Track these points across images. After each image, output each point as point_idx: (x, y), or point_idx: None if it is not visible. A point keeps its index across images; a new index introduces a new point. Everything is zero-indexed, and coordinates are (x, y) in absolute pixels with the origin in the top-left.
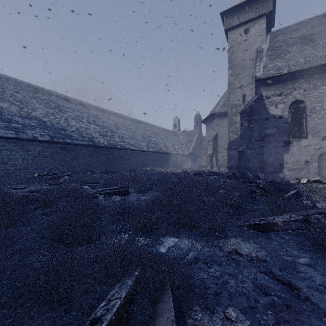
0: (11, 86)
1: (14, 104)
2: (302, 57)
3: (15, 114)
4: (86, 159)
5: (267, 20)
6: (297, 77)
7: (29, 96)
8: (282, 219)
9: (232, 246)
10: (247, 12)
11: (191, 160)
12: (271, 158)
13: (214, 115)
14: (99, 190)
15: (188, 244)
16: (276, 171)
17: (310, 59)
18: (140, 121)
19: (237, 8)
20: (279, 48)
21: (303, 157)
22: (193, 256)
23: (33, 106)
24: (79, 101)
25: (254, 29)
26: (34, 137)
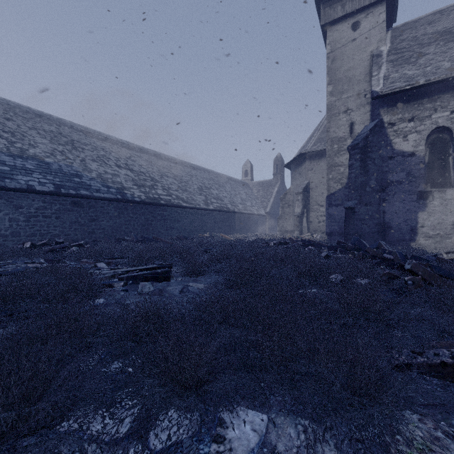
0: None
1: (0, 136)
2: (447, 61)
3: (0, 151)
4: (113, 220)
5: (387, 9)
6: (439, 90)
7: (27, 125)
8: None
9: None
10: None
11: (270, 222)
12: (397, 218)
13: (304, 155)
14: (120, 271)
15: (296, 442)
16: (406, 239)
17: None
18: (196, 167)
19: None
20: (407, 50)
21: (449, 217)
22: None
23: (32, 140)
24: (105, 135)
25: (367, 23)
26: (29, 186)
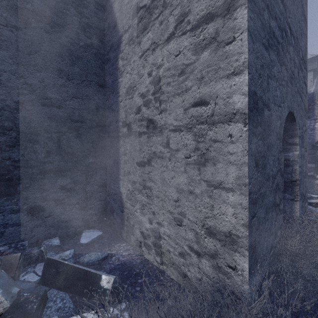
0: None
1: None
2: None
3: None
4: None
5: (314, 71)
6: None
7: None
8: None
9: None
10: None
11: None
12: None
13: None
14: None
15: None
16: None
17: None
18: None
19: None
20: None
21: None
22: None
23: None
24: None
25: None
26: None
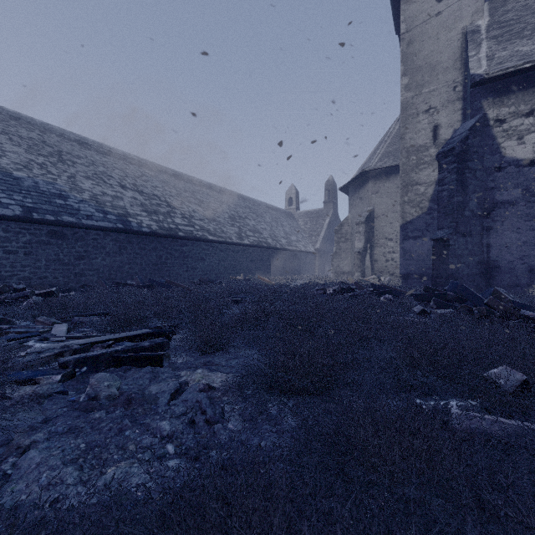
0: None
1: None
2: None
3: None
4: (111, 257)
5: None
6: None
7: None
8: None
9: None
10: None
11: (320, 261)
12: (509, 254)
13: (366, 175)
14: (77, 344)
15: None
16: (522, 283)
17: None
18: (228, 192)
19: None
20: (516, 21)
21: None
22: None
23: None
24: (107, 147)
25: None
26: None
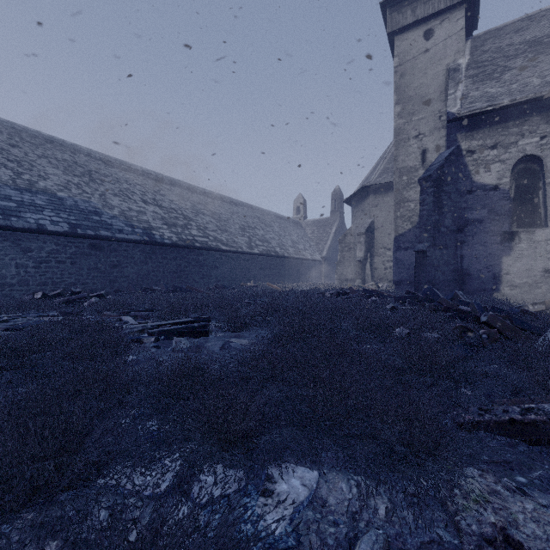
0: (3, 136)
1: (4, 165)
2: (537, 76)
3: (5, 184)
4: (138, 266)
5: (466, 14)
6: (527, 112)
7: (36, 152)
8: None
9: (489, 518)
10: None
11: (326, 269)
12: (478, 264)
13: (367, 189)
14: (150, 325)
15: (348, 496)
16: (488, 288)
17: None
18: (238, 202)
19: None
20: (490, 63)
21: (539, 262)
22: None
23: (42, 171)
24: (128, 164)
25: (442, 31)
26: (40, 226)
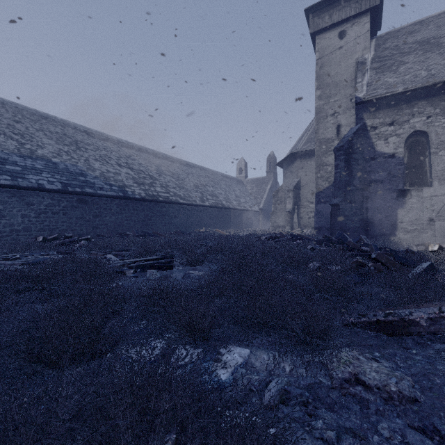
0: (9, 114)
1: (11, 138)
2: (424, 70)
3: (12, 153)
4: (115, 216)
5: (371, 19)
6: (416, 97)
7: (35, 127)
8: (427, 314)
9: (348, 369)
10: (343, 8)
11: (263, 218)
12: (379, 214)
13: (295, 155)
14: (128, 261)
15: (267, 361)
16: (387, 233)
17: (436, 72)
18: (192, 165)
19: (329, 3)
20: (389, 58)
21: (425, 213)
22: (279, 388)
23: (40, 142)
24: (106, 135)
25: (353, 32)
26: (40, 185)
